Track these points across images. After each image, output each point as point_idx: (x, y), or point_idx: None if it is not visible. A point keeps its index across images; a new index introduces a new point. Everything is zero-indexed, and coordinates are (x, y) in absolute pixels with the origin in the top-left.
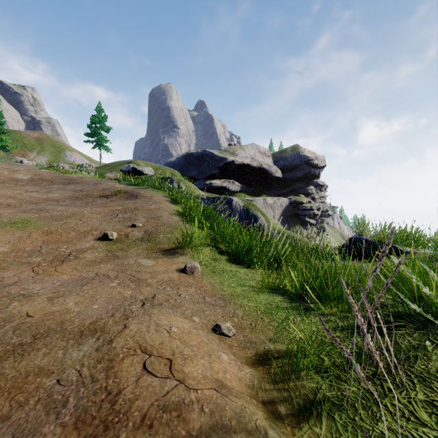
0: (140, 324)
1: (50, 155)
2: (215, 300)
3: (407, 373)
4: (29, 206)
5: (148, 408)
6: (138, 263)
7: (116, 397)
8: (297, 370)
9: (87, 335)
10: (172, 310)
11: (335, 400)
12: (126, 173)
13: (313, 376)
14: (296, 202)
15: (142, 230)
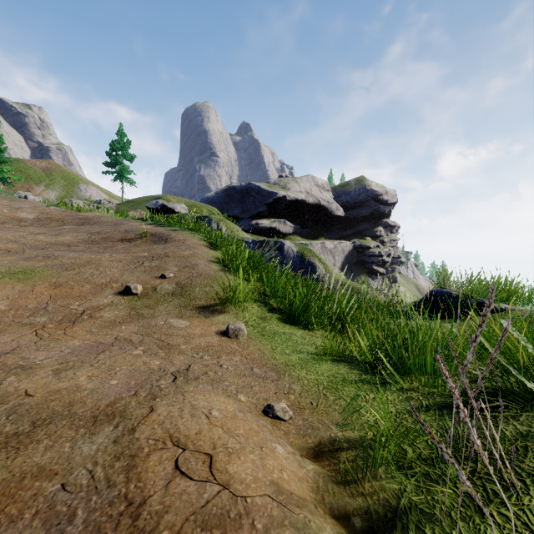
0: (171, 405)
1: (61, 189)
2: (265, 371)
3: (516, 470)
4: (33, 252)
5: (182, 524)
6: (168, 323)
7: (139, 509)
8: (373, 466)
9: (102, 422)
10: (211, 386)
11: (424, 506)
12: (154, 211)
13: (394, 474)
14: (362, 247)
15: (174, 283)
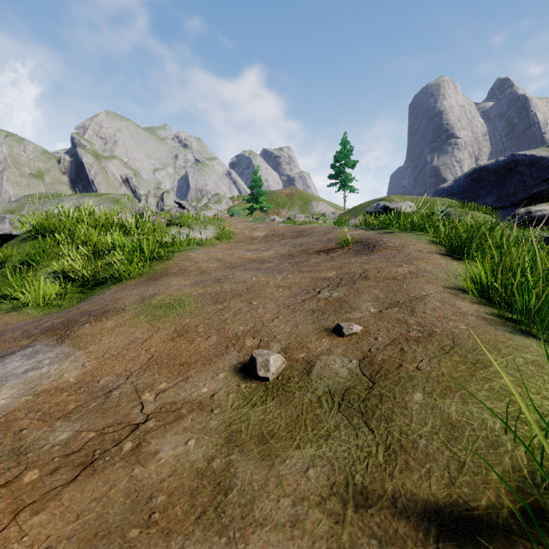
0: None
1: (298, 209)
2: None
3: None
4: (219, 272)
5: None
6: None
7: None
8: None
9: None
10: None
11: None
12: (368, 212)
13: None
14: None
15: (355, 354)
